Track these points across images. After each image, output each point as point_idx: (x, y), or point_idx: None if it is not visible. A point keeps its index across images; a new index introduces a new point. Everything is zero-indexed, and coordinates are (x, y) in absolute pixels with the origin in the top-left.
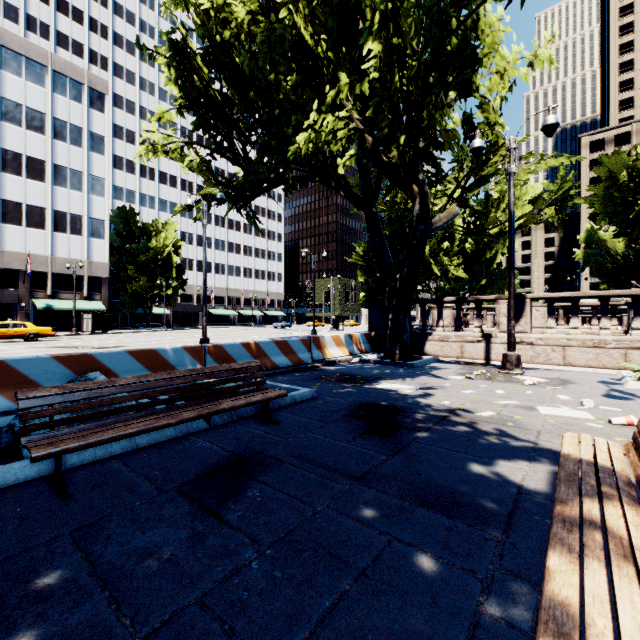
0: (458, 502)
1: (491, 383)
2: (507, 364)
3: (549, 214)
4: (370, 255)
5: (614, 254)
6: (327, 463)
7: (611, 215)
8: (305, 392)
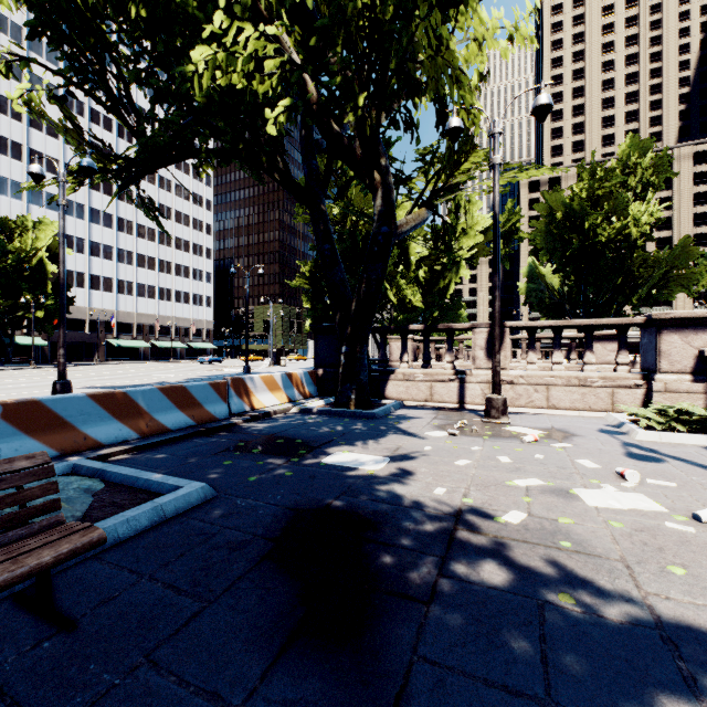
0: None
1: (483, 442)
2: (492, 411)
3: None
4: (317, 276)
5: (552, 290)
6: None
7: (551, 251)
8: (189, 493)
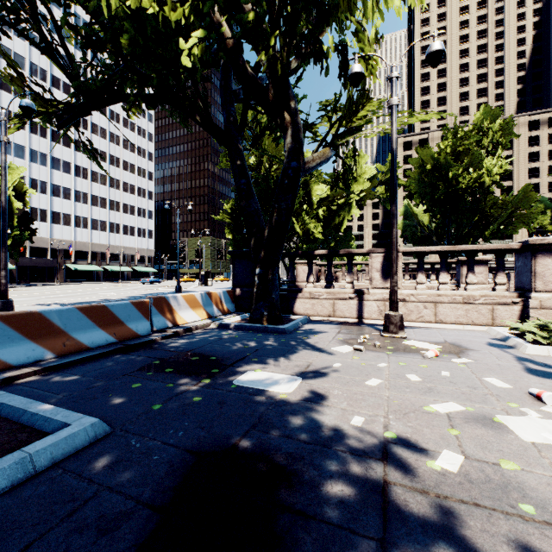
0: None
1: (388, 357)
2: (391, 326)
3: (380, 191)
4: (237, 213)
5: (423, 226)
6: None
7: (423, 195)
8: (74, 434)
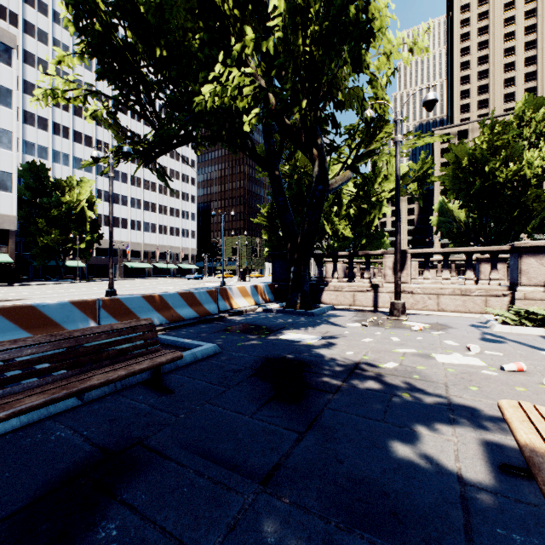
0: (397, 512)
1: (384, 330)
2: (395, 311)
3: (413, 188)
4: (273, 216)
5: (459, 221)
6: (225, 454)
7: (457, 191)
8: (207, 348)
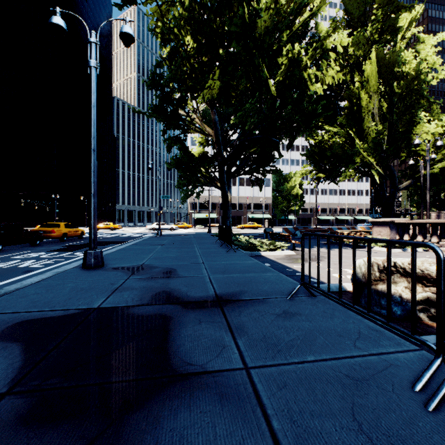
0: None
1: None
2: None
3: None
4: None
5: None
6: None
7: None
8: None
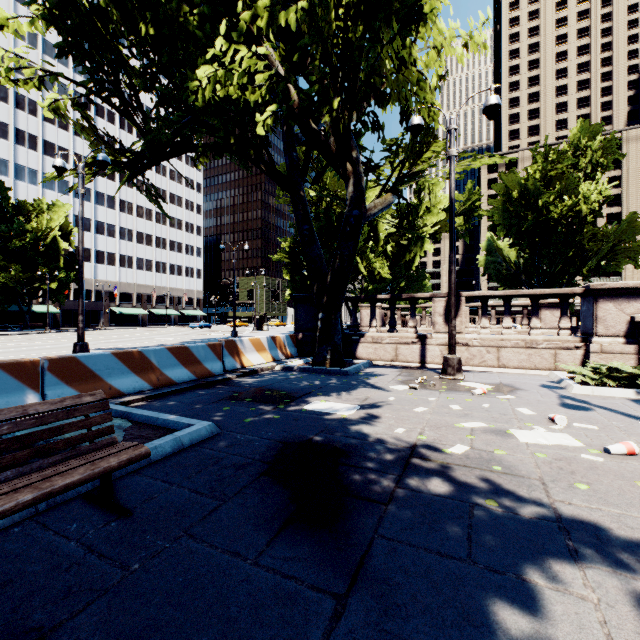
0: None
1: (439, 394)
2: (449, 369)
3: (458, 223)
4: (296, 251)
5: (509, 262)
6: None
7: (508, 227)
8: (200, 429)
